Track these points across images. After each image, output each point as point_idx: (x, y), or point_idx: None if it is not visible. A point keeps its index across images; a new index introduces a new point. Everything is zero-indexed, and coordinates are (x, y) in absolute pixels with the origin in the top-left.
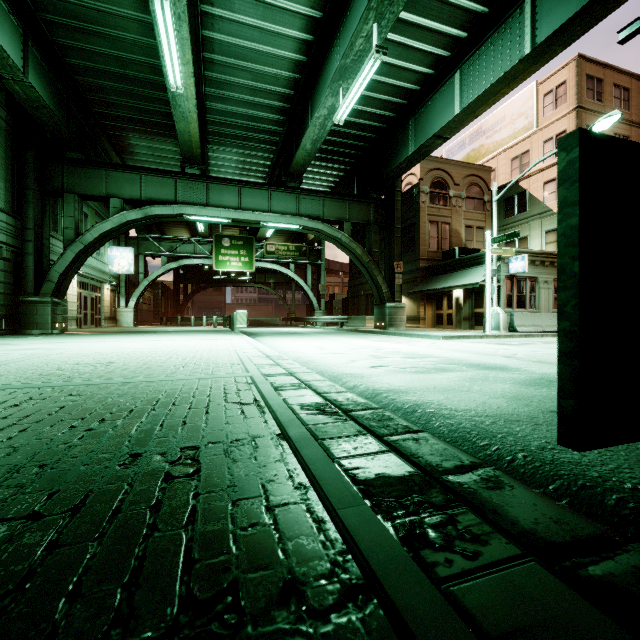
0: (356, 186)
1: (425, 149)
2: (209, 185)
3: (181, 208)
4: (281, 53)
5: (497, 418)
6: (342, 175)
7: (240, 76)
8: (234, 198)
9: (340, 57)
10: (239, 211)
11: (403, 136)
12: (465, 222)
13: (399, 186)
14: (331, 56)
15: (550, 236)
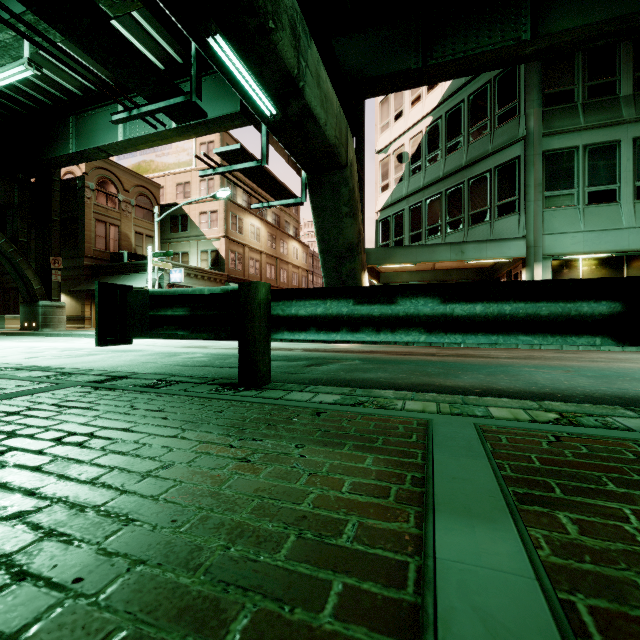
0: None
1: (89, 155)
2: None
3: None
4: None
5: (113, 367)
6: None
7: None
8: None
9: None
10: None
11: (62, 128)
12: (135, 228)
13: (57, 175)
14: None
15: (204, 255)
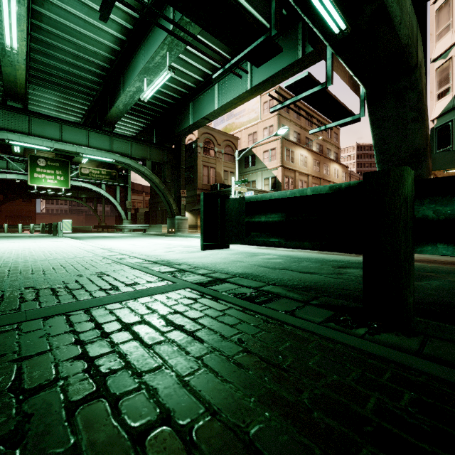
0: (155, 136)
1: (199, 124)
2: (31, 118)
3: (2, 133)
4: (101, 40)
5: (213, 263)
6: (145, 126)
7: (65, 44)
8: (56, 132)
9: (145, 58)
10: (61, 143)
11: (186, 111)
12: (224, 168)
13: (184, 141)
14: (138, 54)
15: (266, 181)
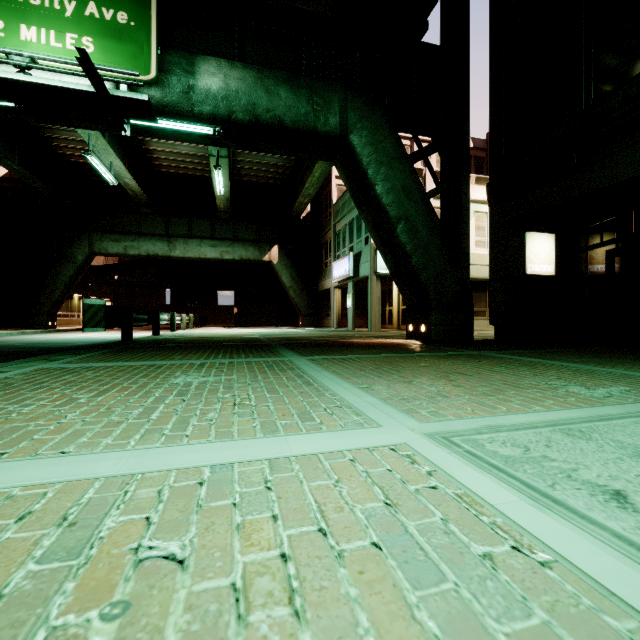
0: None
1: None
2: None
3: None
4: None
5: None
6: None
7: None
8: None
9: None
10: None
11: None
12: None
13: None
14: None
15: None
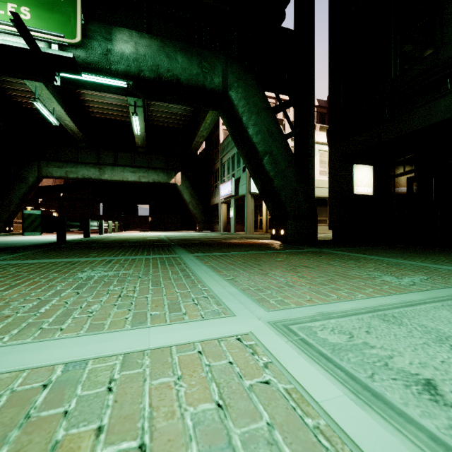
0: None
1: None
2: None
3: None
4: None
5: None
6: None
7: None
8: None
9: None
10: None
11: None
12: None
13: None
14: None
15: None
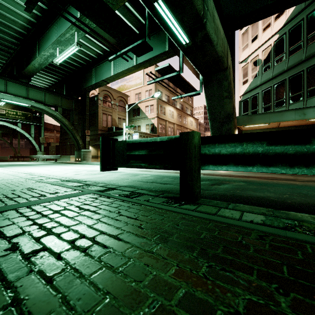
0: (65, 89)
1: (100, 84)
2: None
3: None
4: (19, 12)
5: (108, 181)
6: (56, 81)
7: None
8: None
9: (57, 32)
10: None
11: (90, 74)
12: (118, 116)
13: (88, 95)
14: (52, 28)
15: (147, 126)
